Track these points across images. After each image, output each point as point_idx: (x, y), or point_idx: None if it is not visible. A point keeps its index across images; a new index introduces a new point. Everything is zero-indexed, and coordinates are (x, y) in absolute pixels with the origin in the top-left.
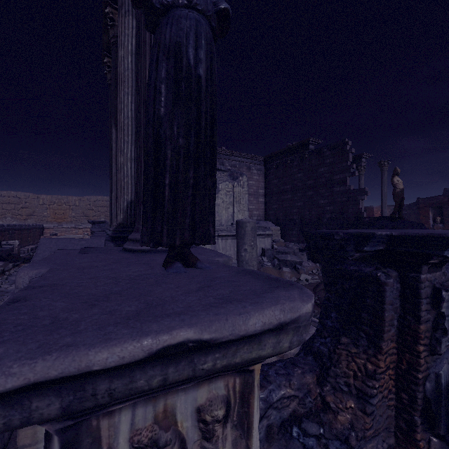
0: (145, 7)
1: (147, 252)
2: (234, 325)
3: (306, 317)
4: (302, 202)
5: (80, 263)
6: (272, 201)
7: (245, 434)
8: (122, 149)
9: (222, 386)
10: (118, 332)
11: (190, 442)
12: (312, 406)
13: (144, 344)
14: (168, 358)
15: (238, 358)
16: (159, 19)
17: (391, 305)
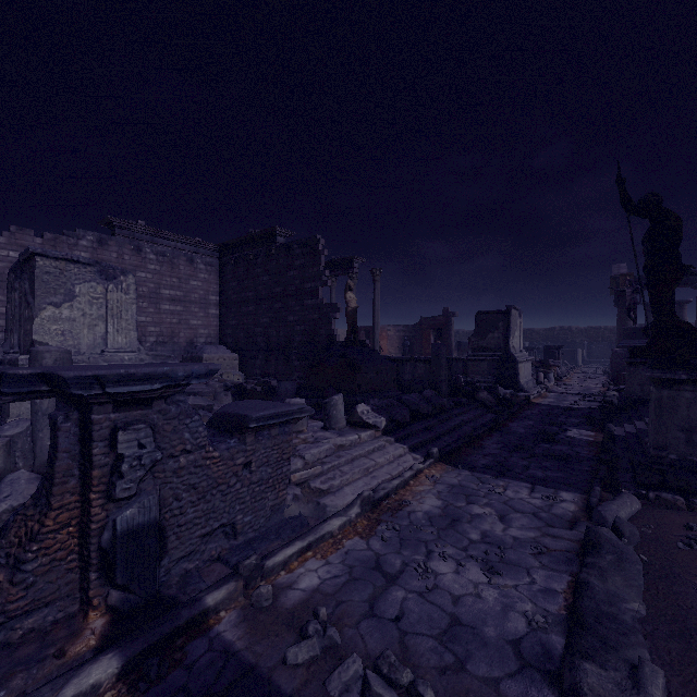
0: None
1: None
2: None
3: None
4: (268, 318)
5: None
6: (230, 315)
7: None
8: None
9: None
10: None
11: None
12: None
13: None
14: None
15: None
16: None
17: (70, 453)
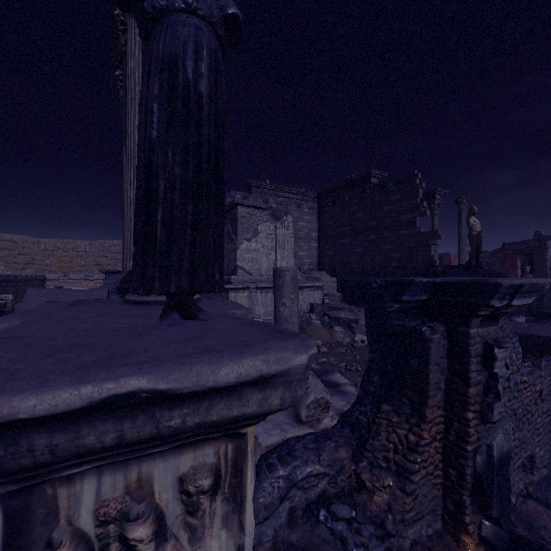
0: (135, 11)
1: (152, 304)
2: (200, 374)
3: (299, 370)
4: (362, 247)
5: (63, 315)
6: (327, 247)
7: (238, 508)
8: (132, 181)
9: (212, 453)
10: (58, 380)
11: (171, 517)
12: (345, 486)
13: (83, 392)
14: (121, 411)
15: (214, 415)
16: (153, 25)
17: (438, 365)
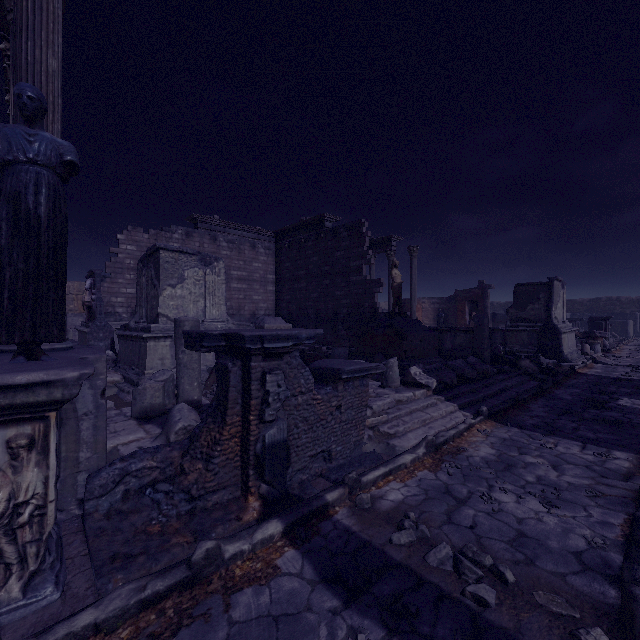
0: None
1: None
2: (4, 378)
3: (72, 379)
4: (317, 293)
5: None
6: (284, 291)
7: (46, 457)
8: None
9: (30, 429)
10: None
11: (1, 461)
12: (173, 474)
13: None
14: None
15: (18, 400)
16: (5, 167)
17: (236, 388)
